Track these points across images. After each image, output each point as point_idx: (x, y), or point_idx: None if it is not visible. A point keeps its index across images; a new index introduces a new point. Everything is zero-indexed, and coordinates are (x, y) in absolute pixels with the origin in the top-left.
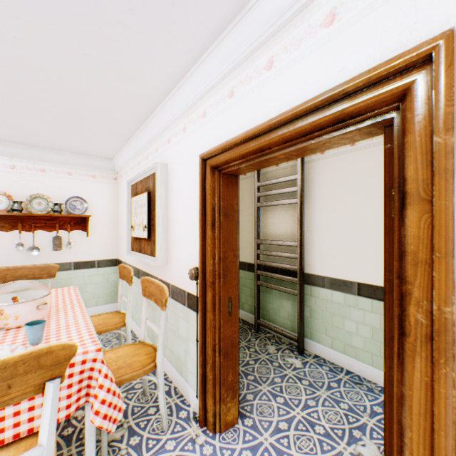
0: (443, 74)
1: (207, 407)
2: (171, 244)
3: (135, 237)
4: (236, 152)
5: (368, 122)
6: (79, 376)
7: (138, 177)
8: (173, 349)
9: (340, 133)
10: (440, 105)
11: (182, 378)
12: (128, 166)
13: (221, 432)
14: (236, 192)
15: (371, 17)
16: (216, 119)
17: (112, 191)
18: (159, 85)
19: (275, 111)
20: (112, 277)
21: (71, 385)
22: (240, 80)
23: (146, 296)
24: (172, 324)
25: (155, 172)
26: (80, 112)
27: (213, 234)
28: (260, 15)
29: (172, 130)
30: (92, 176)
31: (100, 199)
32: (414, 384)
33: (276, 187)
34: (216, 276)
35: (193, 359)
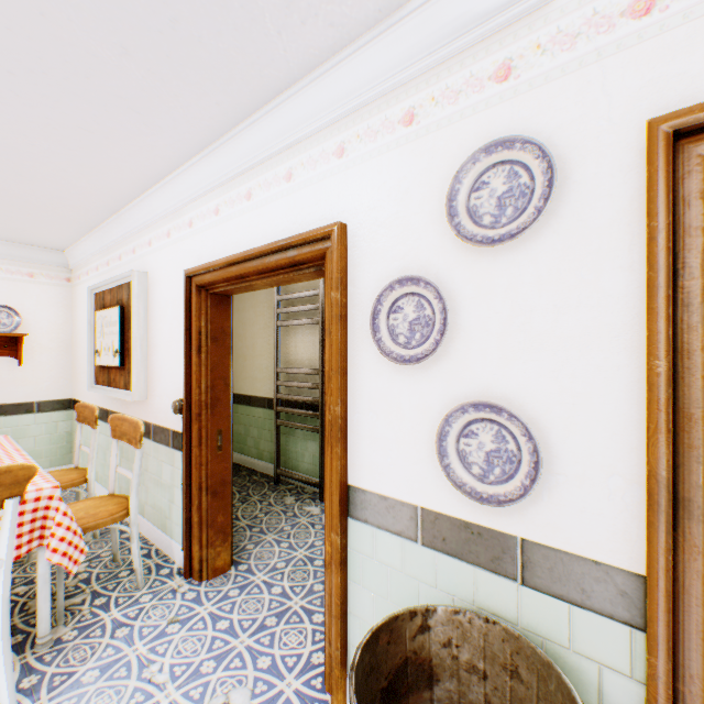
0: (335, 251)
1: (194, 555)
2: (153, 374)
3: (101, 366)
4: (220, 274)
5: (313, 269)
6: (32, 515)
7: (107, 284)
8: (156, 504)
9: (298, 274)
10: (334, 272)
11: (167, 535)
12: (91, 264)
13: (210, 579)
14: (229, 314)
15: (311, 189)
16: (203, 233)
17: (64, 297)
18: (135, 181)
19: (253, 242)
20: (64, 426)
21: (23, 524)
22: (225, 200)
23: (117, 437)
24: (154, 474)
25: (131, 281)
26: (16, 195)
27: (200, 361)
28: (238, 148)
29: (155, 231)
30: (28, 274)
31: (43, 310)
32: (328, 466)
33: (300, 302)
34: (204, 407)
35: (179, 508)
